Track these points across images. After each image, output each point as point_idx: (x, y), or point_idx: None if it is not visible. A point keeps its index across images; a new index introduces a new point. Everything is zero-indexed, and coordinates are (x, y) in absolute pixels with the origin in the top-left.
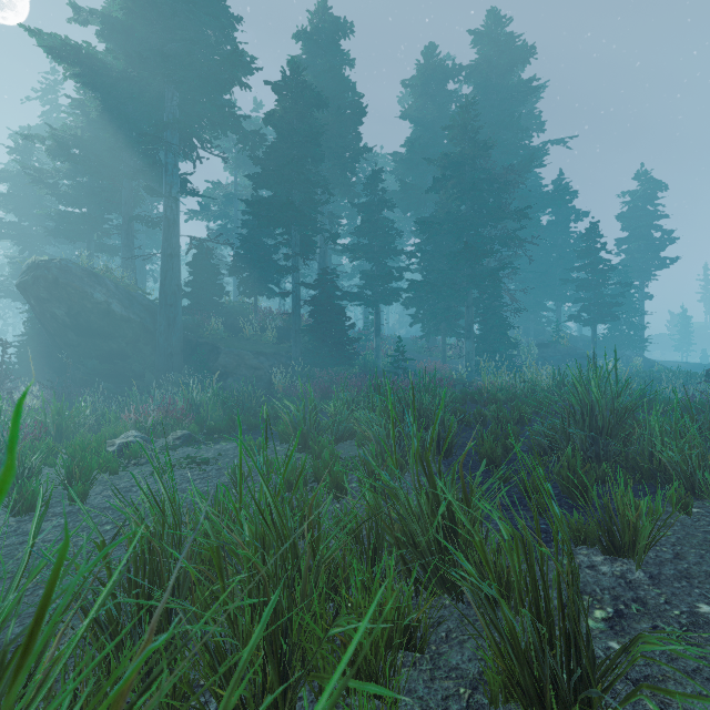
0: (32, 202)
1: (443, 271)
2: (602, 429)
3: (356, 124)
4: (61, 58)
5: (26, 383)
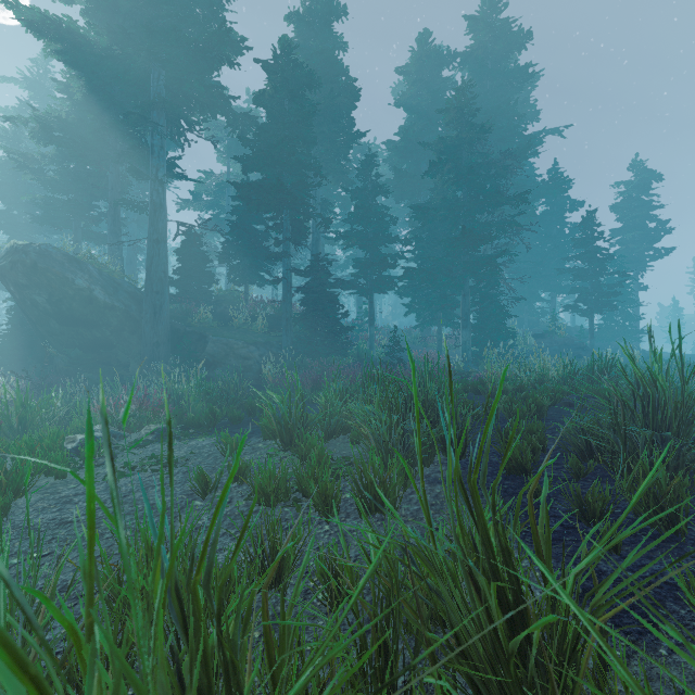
0: (21, 190)
1: (439, 258)
2: (669, 427)
3: (349, 109)
4: (40, 32)
5: (0, 373)
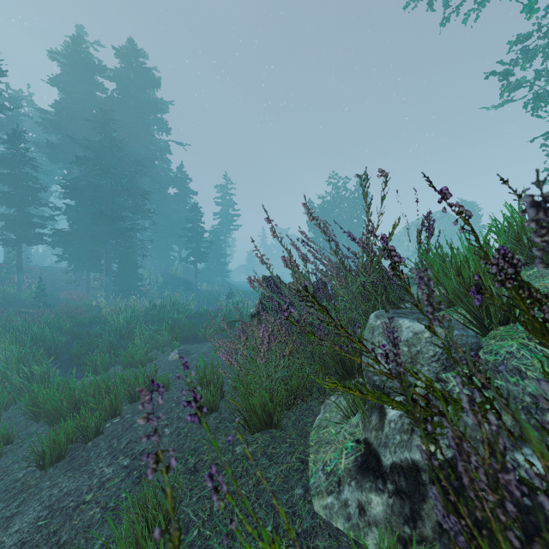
0: None
1: (85, 225)
2: (125, 335)
3: None
4: None
5: None
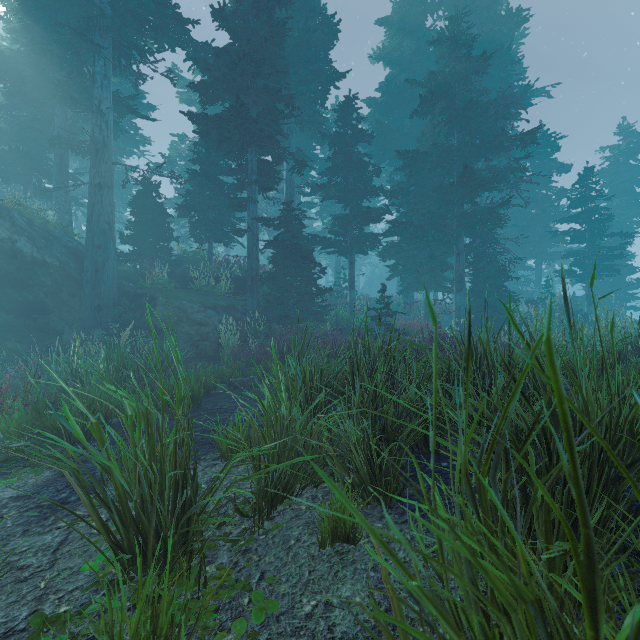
0: None
1: (430, 210)
2: None
3: (327, 48)
4: None
5: None
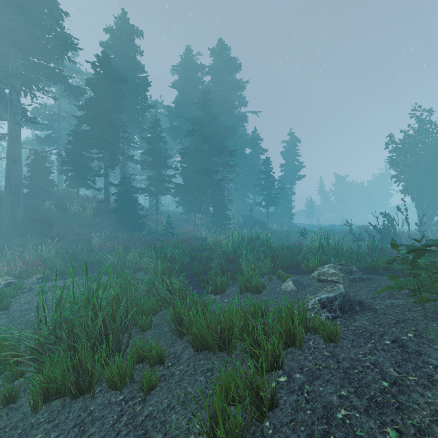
0: None
1: (193, 179)
2: (232, 260)
3: (144, 90)
4: None
5: None
